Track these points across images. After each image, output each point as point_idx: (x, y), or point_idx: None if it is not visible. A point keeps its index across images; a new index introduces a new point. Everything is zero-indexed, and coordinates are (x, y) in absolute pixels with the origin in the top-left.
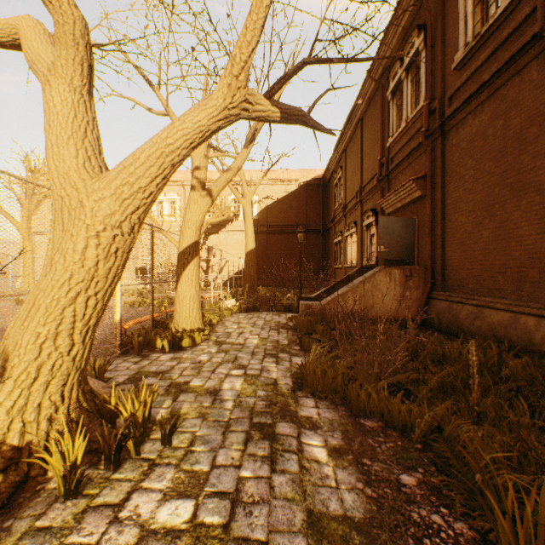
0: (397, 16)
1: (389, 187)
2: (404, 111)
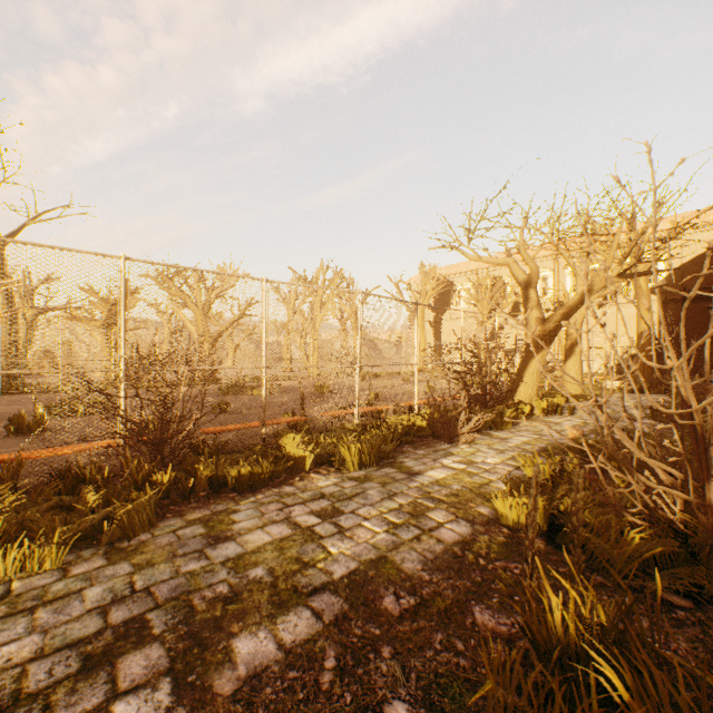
0: None
1: None
2: None
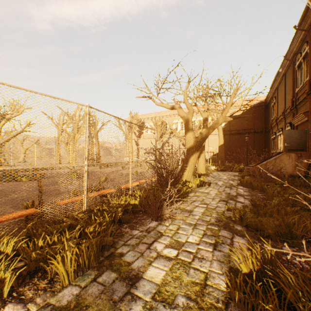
0: (296, 35)
1: (297, 112)
2: (302, 77)
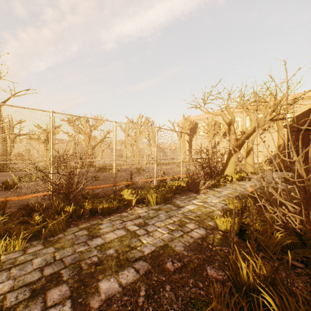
0: None
1: None
2: None
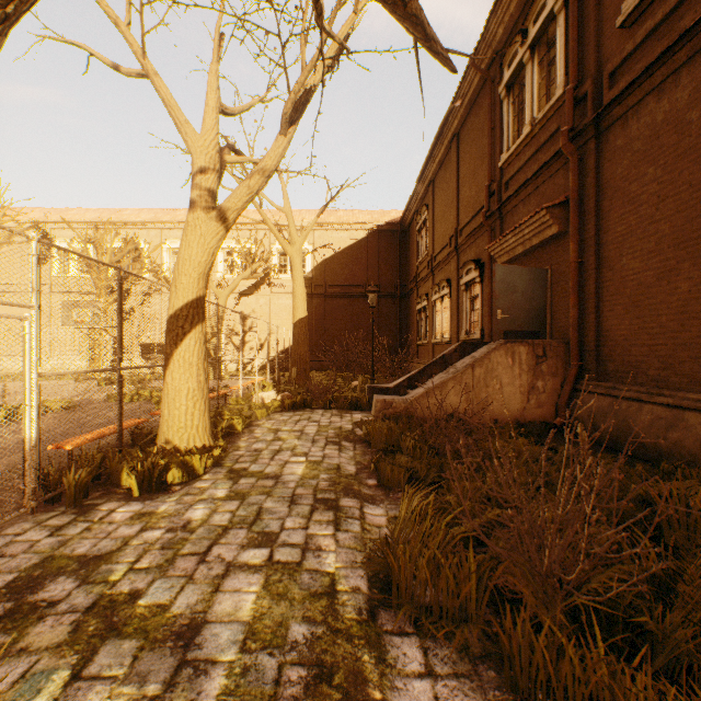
0: None
1: (502, 226)
2: (527, 111)
